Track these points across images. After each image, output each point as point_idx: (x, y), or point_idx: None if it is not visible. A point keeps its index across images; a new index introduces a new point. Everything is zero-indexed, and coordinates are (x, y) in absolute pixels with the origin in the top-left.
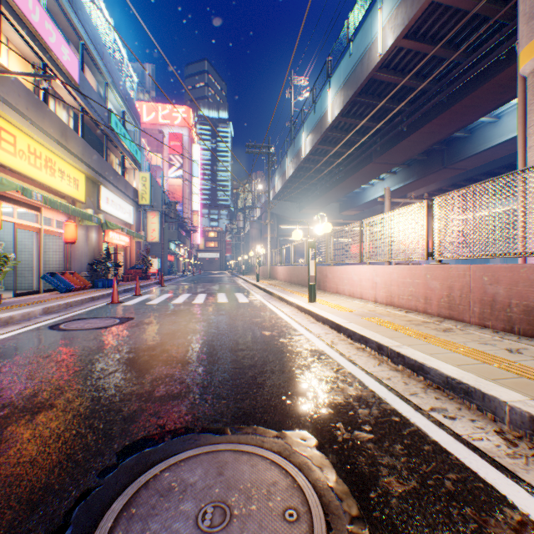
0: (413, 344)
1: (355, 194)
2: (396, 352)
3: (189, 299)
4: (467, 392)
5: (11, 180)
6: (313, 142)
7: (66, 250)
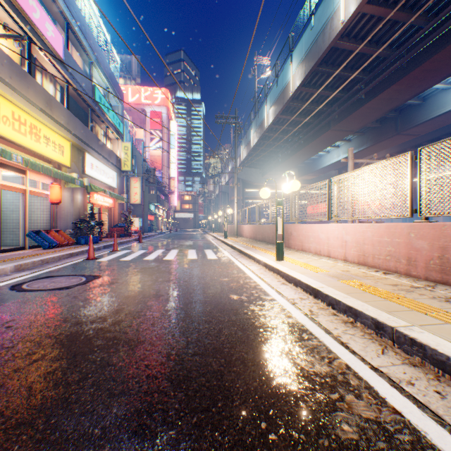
0: (424, 323)
1: (312, 161)
2: (409, 338)
3: (161, 256)
4: None
5: None
6: (275, 112)
7: (52, 210)
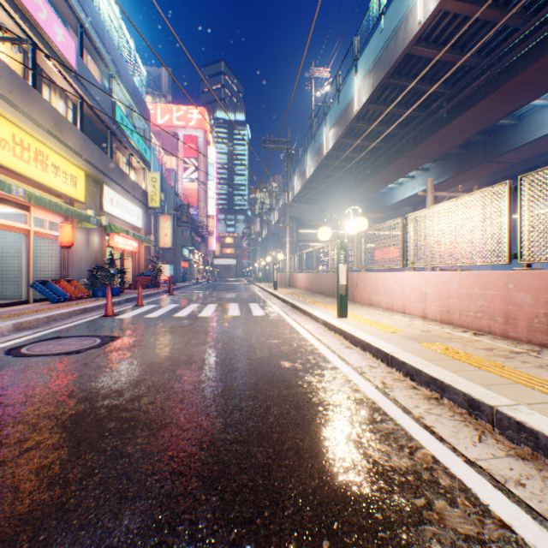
0: (533, 401)
1: (380, 195)
2: (515, 421)
3: (196, 311)
4: None
5: None
6: (336, 135)
7: (62, 255)
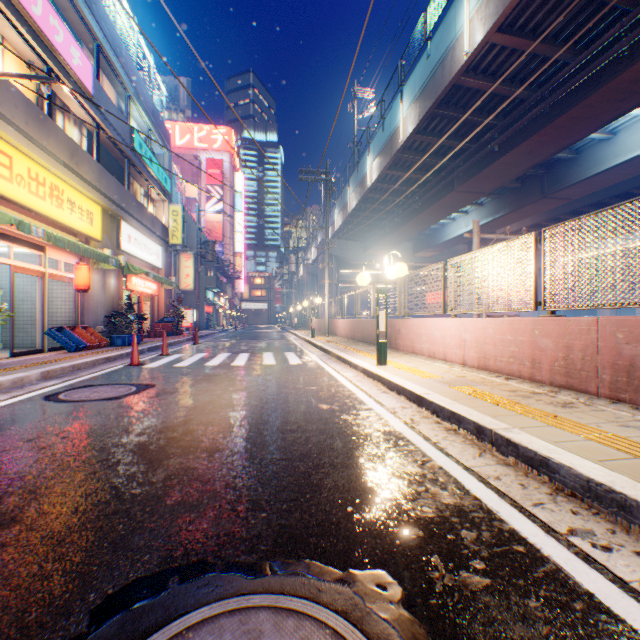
0: (526, 426)
1: (431, 231)
2: (505, 438)
3: (228, 361)
4: (624, 506)
5: (5, 212)
6: (381, 166)
7: (77, 299)
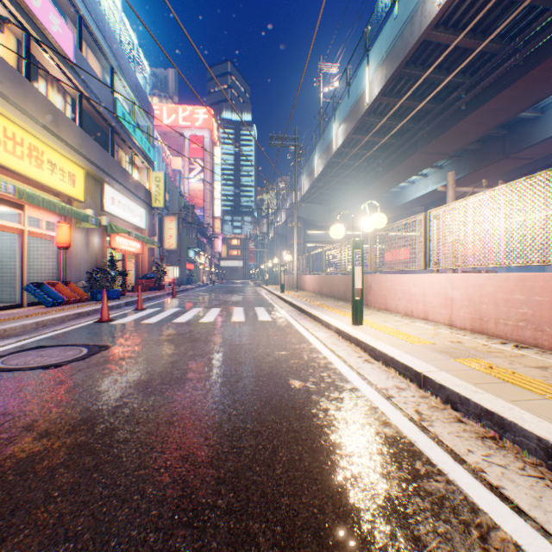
0: None
1: (391, 194)
2: None
3: (198, 316)
4: None
5: None
6: (346, 131)
7: (59, 256)
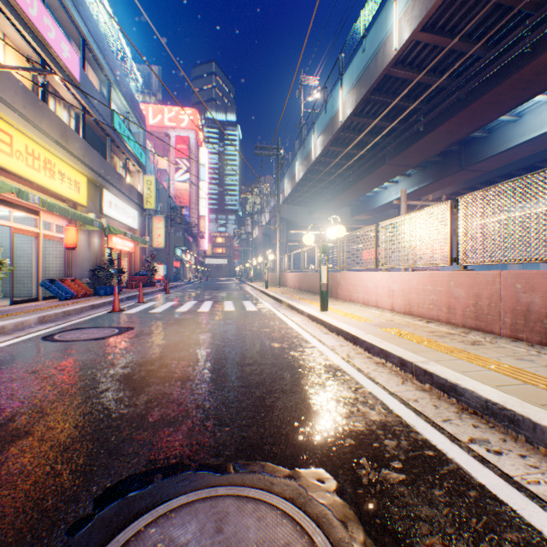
0: (440, 359)
1: (367, 198)
2: (423, 369)
3: (194, 308)
4: (513, 420)
5: (7, 182)
6: (324, 143)
7: (66, 256)
